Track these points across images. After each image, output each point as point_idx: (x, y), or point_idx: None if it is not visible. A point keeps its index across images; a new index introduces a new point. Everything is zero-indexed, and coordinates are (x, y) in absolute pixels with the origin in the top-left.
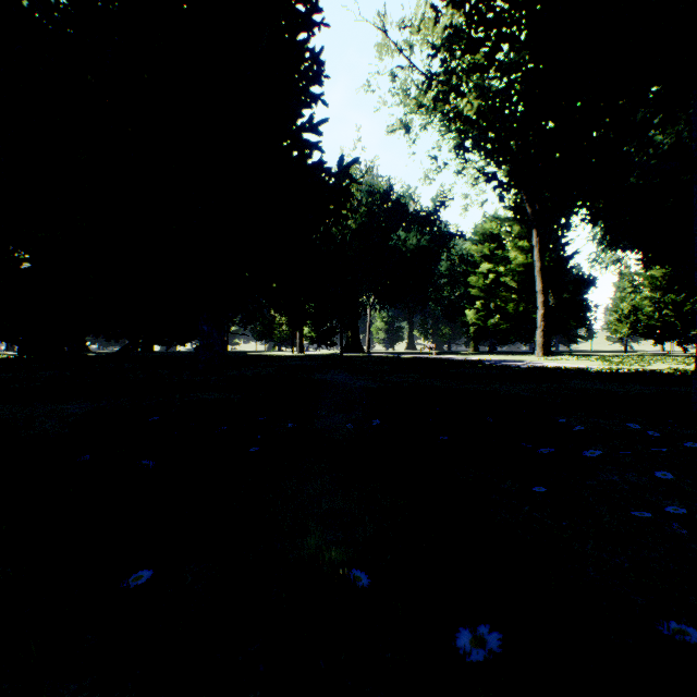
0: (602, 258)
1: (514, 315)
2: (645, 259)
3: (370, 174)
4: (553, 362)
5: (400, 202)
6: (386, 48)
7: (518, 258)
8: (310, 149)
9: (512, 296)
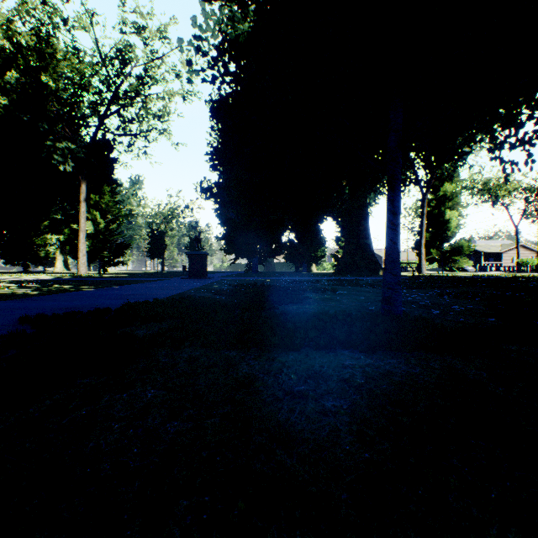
0: None
1: None
2: None
3: None
4: None
5: None
6: None
7: None
8: None
9: None
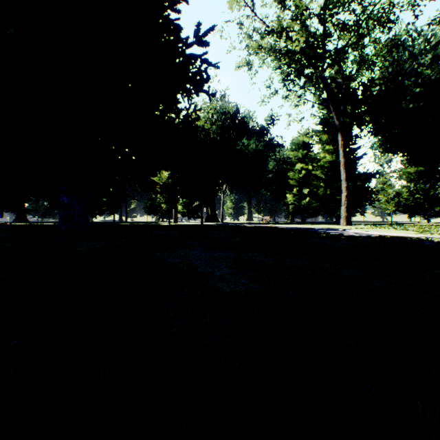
0: (379, 159)
1: (323, 197)
2: (410, 159)
3: (224, 100)
4: (368, 230)
5: (243, 120)
6: (235, 1)
7: (326, 157)
8: (169, 25)
9: (320, 184)
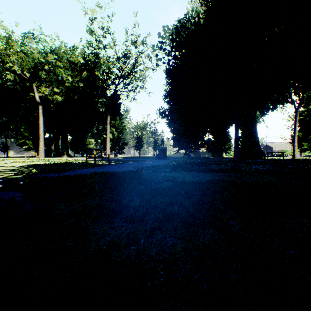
0: None
1: None
2: None
3: None
4: None
5: None
6: None
7: None
8: None
9: None
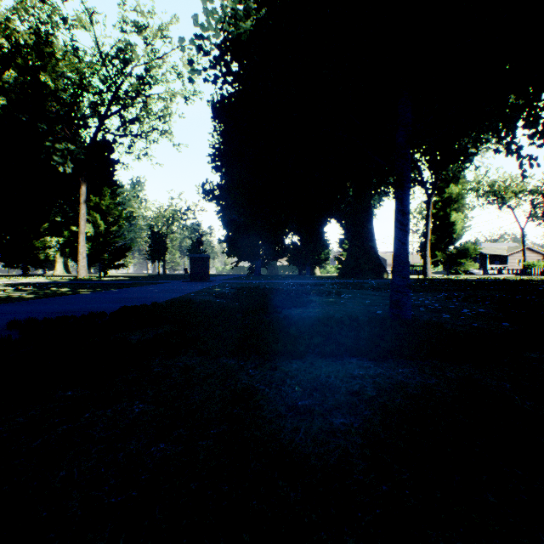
0: None
1: None
2: None
3: None
4: None
5: None
6: None
7: None
8: None
9: None
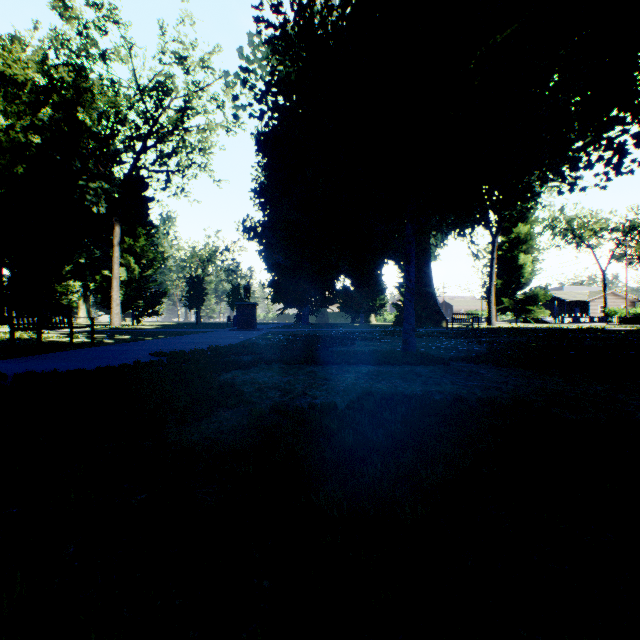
0: None
1: None
2: None
3: None
4: None
5: None
6: None
7: None
8: None
9: None
